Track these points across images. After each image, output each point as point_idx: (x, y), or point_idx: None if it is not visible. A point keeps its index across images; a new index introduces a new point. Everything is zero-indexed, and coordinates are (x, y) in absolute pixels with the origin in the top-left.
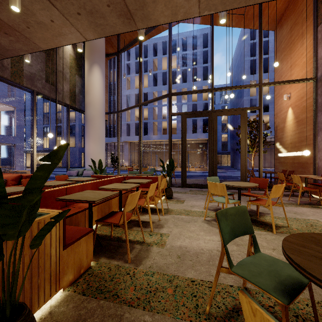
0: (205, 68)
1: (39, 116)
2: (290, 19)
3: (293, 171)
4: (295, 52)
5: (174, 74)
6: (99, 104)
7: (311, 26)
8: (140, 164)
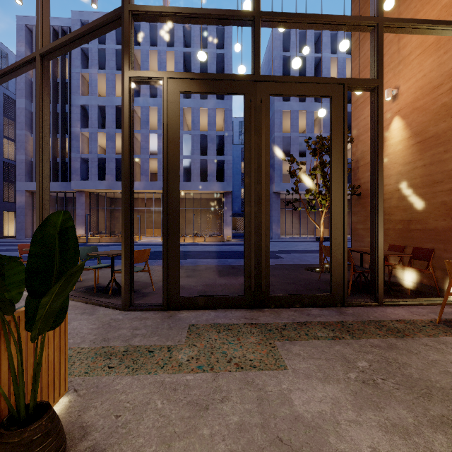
0: None
1: None
2: None
3: (427, 249)
4: None
5: None
6: None
7: None
8: None
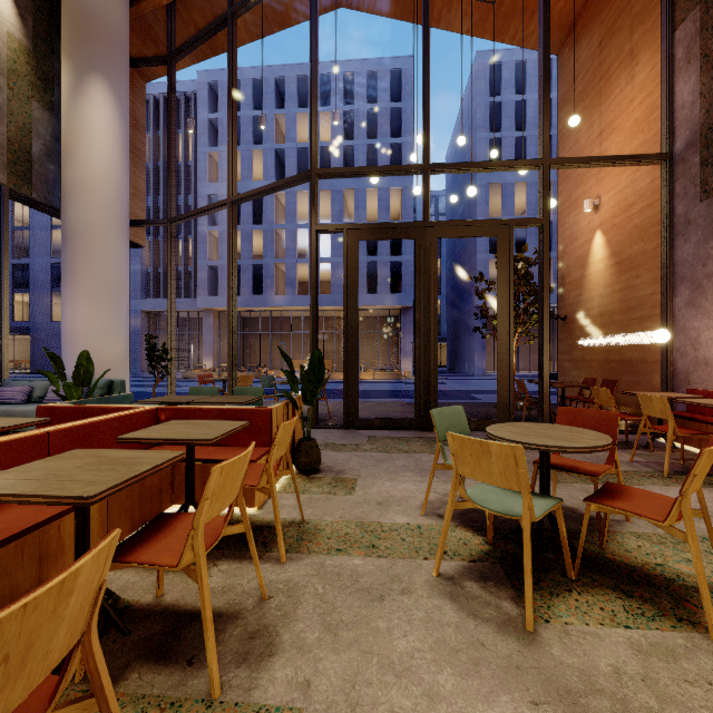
0: (394, 147)
1: None
2: (599, 22)
3: (613, 381)
4: (612, 99)
5: (325, 156)
6: (107, 192)
7: (656, 32)
8: (232, 366)
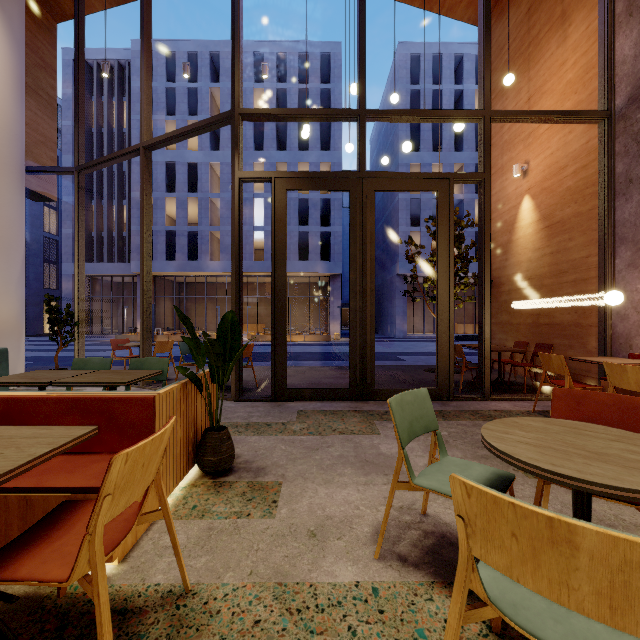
0: (324, 125)
1: None
2: None
3: (548, 345)
4: (542, 63)
5: (259, 130)
6: None
7: None
8: (145, 331)
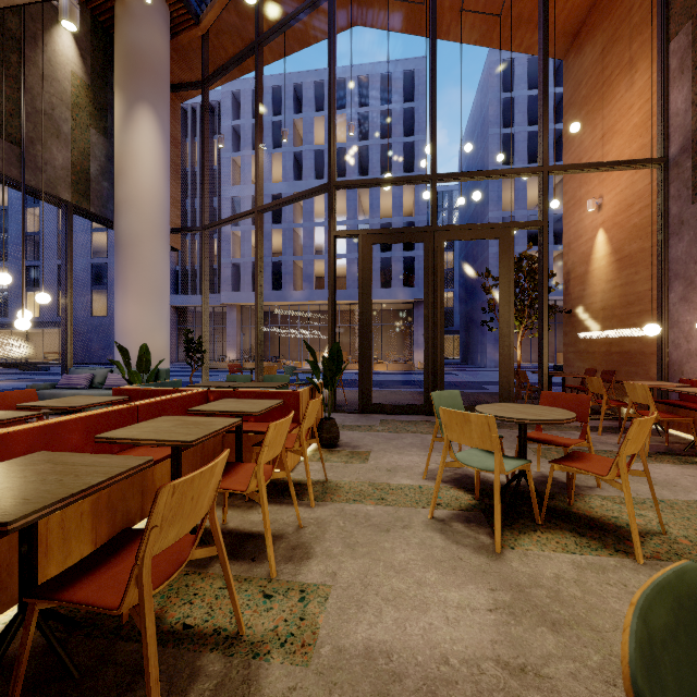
0: (407, 146)
1: (16, 240)
2: (601, 30)
3: (612, 372)
4: (614, 104)
5: (341, 156)
6: (153, 205)
7: (653, 43)
8: (259, 357)
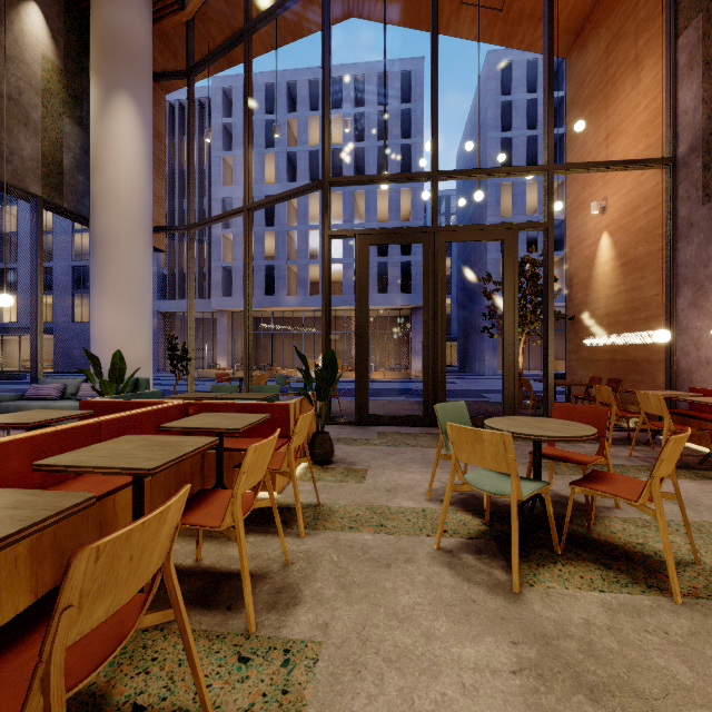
0: (405, 148)
1: None
2: (606, 27)
3: (618, 380)
4: (618, 103)
5: (336, 158)
6: (132, 201)
7: (661, 39)
8: (248, 365)
